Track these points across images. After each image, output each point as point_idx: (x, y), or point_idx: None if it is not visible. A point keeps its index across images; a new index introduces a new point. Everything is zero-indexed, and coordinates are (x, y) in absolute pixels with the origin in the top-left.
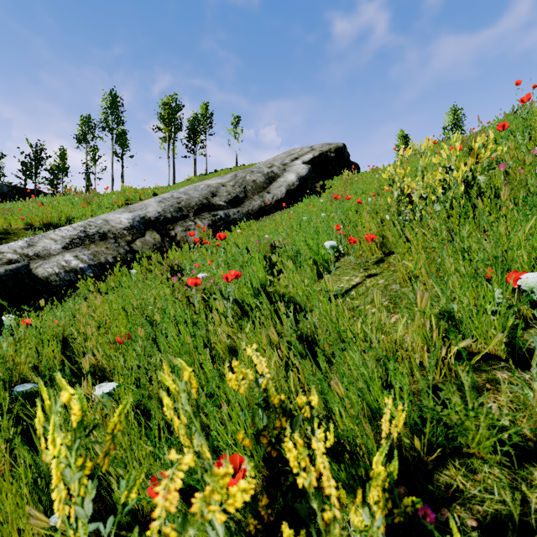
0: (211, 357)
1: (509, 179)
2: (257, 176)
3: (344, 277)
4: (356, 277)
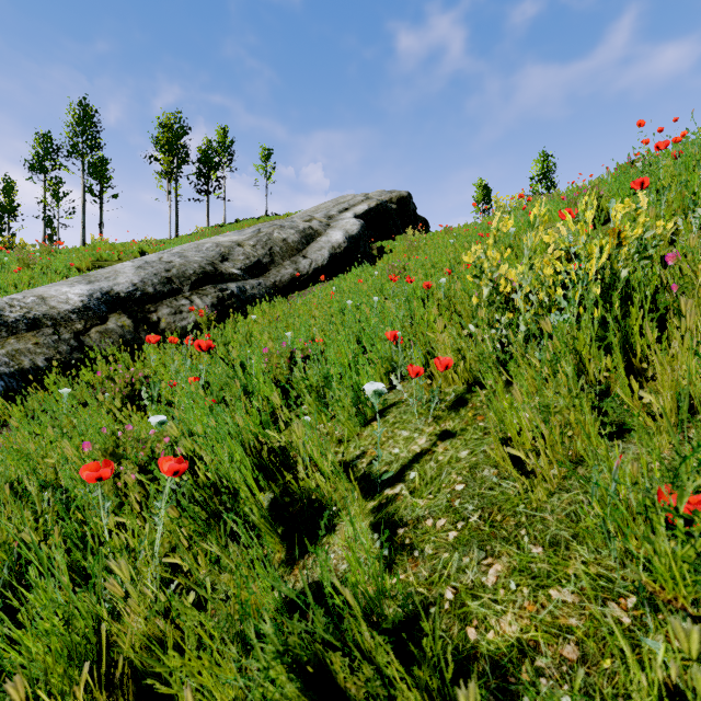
0: (110, 659)
1: (684, 282)
2: (288, 233)
3: (401, 430)
4: (420, 434)
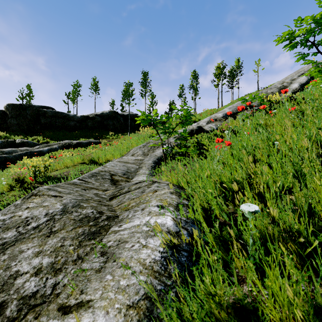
0: None
1: None
2: (273, 90)
3: None
4: None
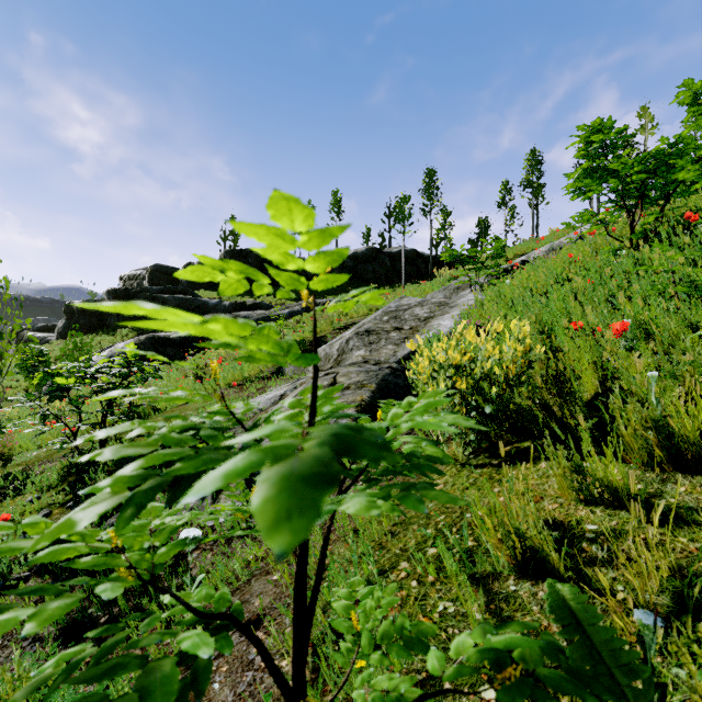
0: None
1: None
2: None
3: None
4: None
